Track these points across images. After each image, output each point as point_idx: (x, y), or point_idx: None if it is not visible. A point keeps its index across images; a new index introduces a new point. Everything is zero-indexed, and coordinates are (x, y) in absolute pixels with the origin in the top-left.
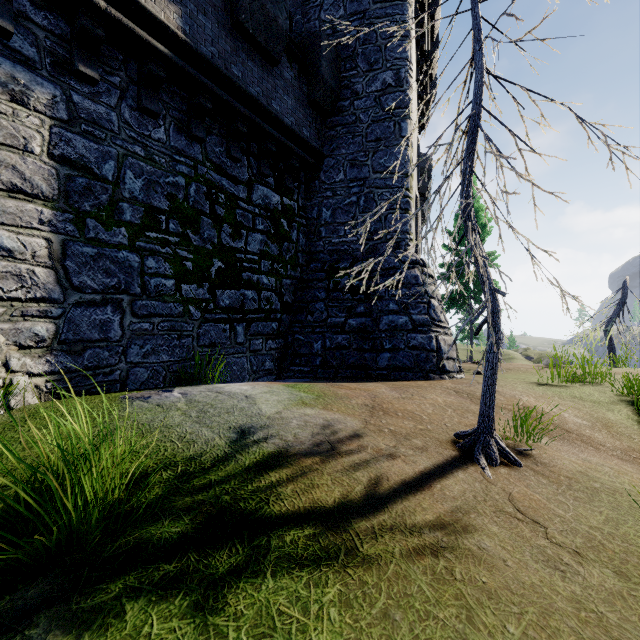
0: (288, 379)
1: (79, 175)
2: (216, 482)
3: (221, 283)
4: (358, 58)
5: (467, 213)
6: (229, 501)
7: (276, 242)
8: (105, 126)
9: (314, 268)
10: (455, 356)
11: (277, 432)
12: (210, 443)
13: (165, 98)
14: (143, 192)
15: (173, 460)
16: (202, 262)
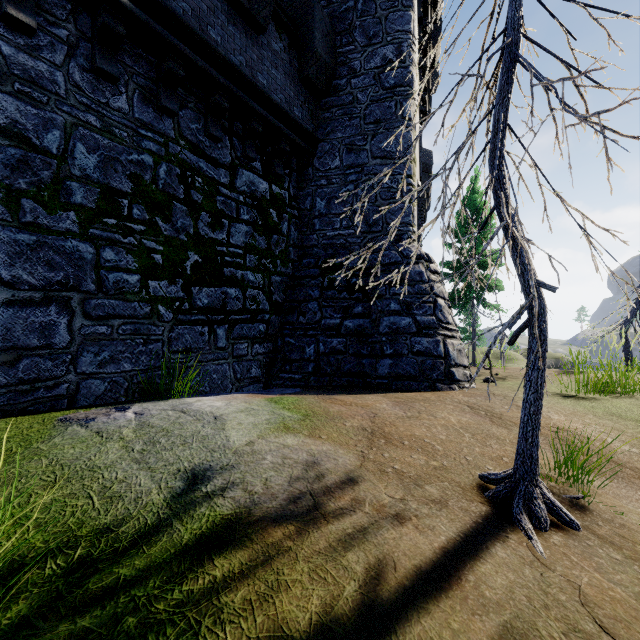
0: (276, 388)
1: (11, 145)
2: (125, 583)
3: (198, 279)
4: (355, 32)
5: (499, 181)
6: (132, 631)
7: (264, 234)
8: (47, 87)
9: (307, 264)
10: (465, 363)
11: (242, 477)
12: (142, 499)
13: (127, 61)
14: (99, 170)
15: (75, 534)
16: (174, 255)
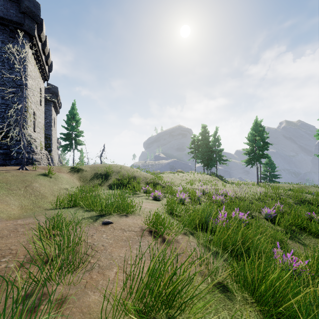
0: None
1: None
2: None
3: None
4: (5, 63)
5: (21, 130)
6: None
7: None
8: None
9: None
10: (39, 161)
11: None
12: None
13: None
14: None
15: None
16: None
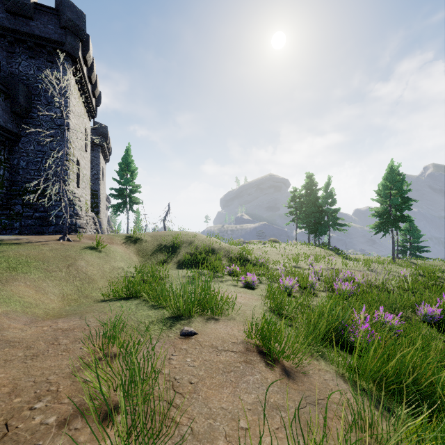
0: None
1: None
2: None
3: None
4: (42, 97)
5: (61, 186)
6: None
7: None
8: None
9: (15, 189)
10: (84, 227)
11: None
12: None
13: None
14: None
15: None
16: None
